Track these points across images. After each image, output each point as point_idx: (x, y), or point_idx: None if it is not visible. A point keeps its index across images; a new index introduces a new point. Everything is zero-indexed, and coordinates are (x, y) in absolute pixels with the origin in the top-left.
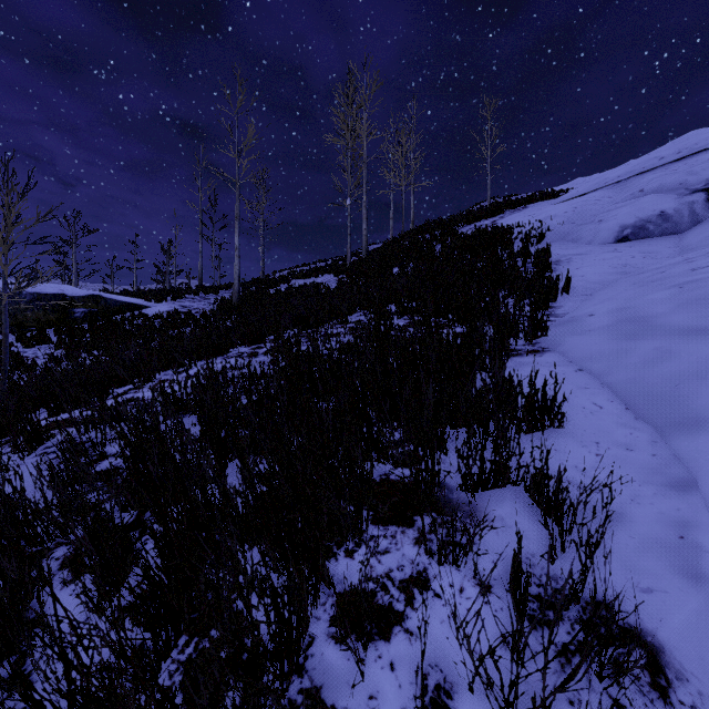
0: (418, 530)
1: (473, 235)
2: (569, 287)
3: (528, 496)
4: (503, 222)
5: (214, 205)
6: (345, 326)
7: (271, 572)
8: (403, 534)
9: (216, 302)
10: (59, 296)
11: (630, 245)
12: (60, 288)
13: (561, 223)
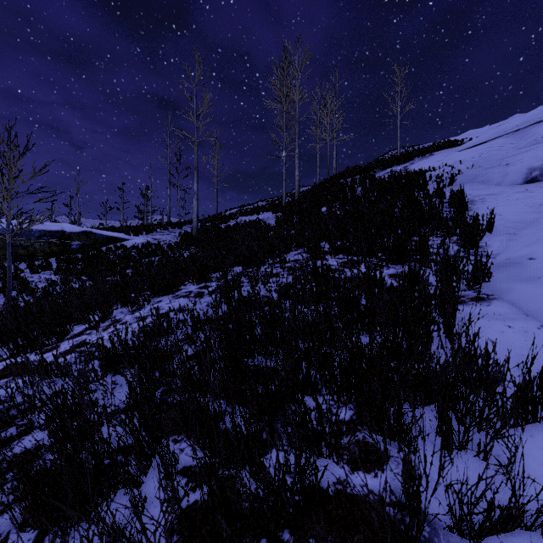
0: None
1: (390, 179)
2: (493, 226)
3: None
4: (414, 167)
5: (179, 159)
6: (283, 265)
7: None
8: None
9: (180, 235)
10: (60, 232)
11: (540, 185)
12: (61, 226)
13: (469, 167)
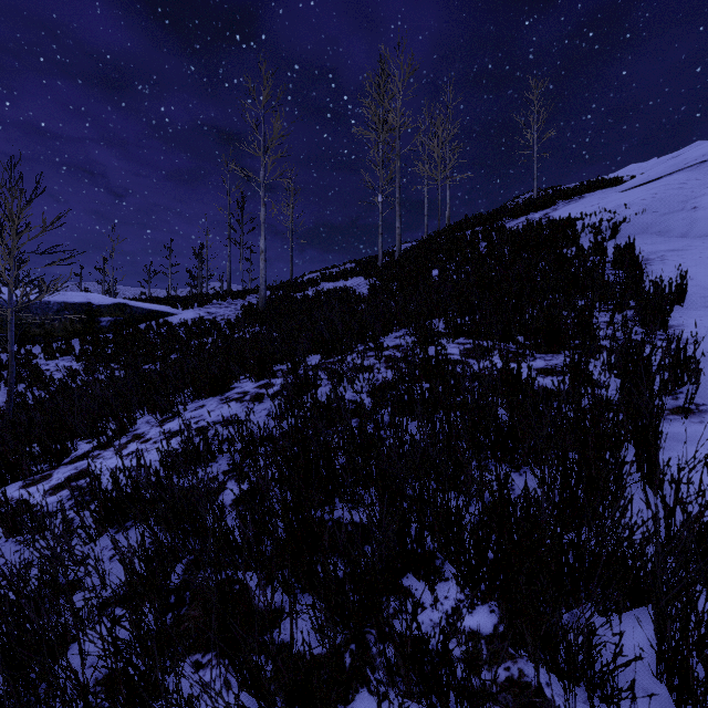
0: None
1: (526, 230)
2: (685, 296)
3: None
4: (558, 214)
5: (242, 208)
6: (379, 354)
7: None
8: None
9: (242, 308)
10: (85, 305)
11: None
12: (88, 297)
13: (639, 212)
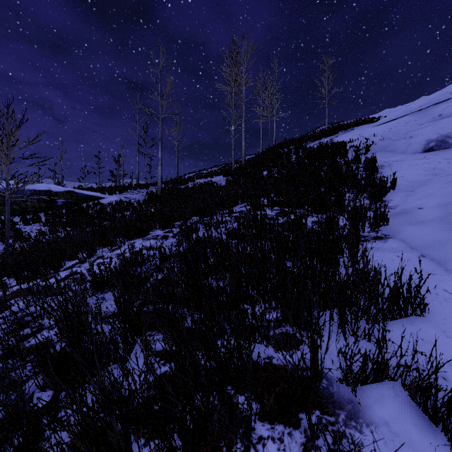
0: (304, 432)
1: (318, 148)
2: (395, 185)
3: (408, 395)
4: (338, 139)
5: (146, 132)
6: (231, 215)
7: None
8: (290, 437)
9: (147, 195)
10: (47, 191)
11: (435, 154)
12: (48, 186)
13: (381, 139)
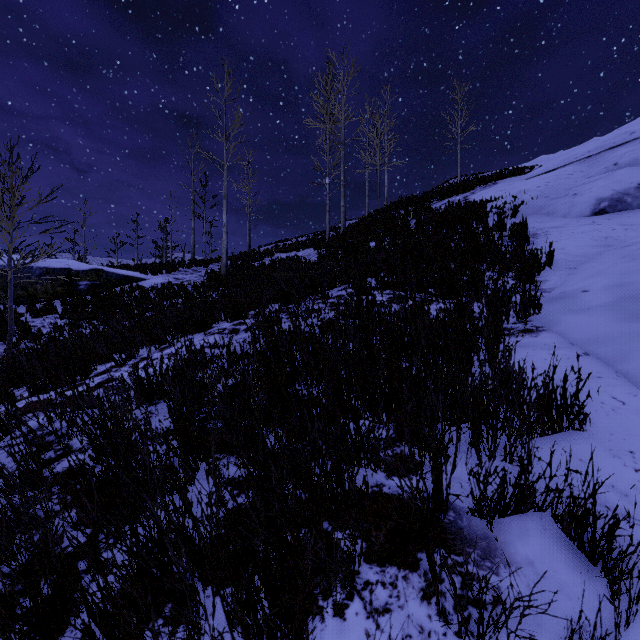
0: (424, 575)
1: (447, 210)
2: (552, 260)
3: (560, 529)
4: (475, 197)
5: (205, 186)
6: (326, 301)
7: (240, 634)
8: (406, 581)
9: (206, 275)
10: (65, 270)
11: (609, 217)
12: (67, 263)
13: (534, 197)
